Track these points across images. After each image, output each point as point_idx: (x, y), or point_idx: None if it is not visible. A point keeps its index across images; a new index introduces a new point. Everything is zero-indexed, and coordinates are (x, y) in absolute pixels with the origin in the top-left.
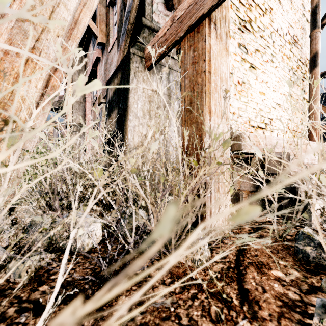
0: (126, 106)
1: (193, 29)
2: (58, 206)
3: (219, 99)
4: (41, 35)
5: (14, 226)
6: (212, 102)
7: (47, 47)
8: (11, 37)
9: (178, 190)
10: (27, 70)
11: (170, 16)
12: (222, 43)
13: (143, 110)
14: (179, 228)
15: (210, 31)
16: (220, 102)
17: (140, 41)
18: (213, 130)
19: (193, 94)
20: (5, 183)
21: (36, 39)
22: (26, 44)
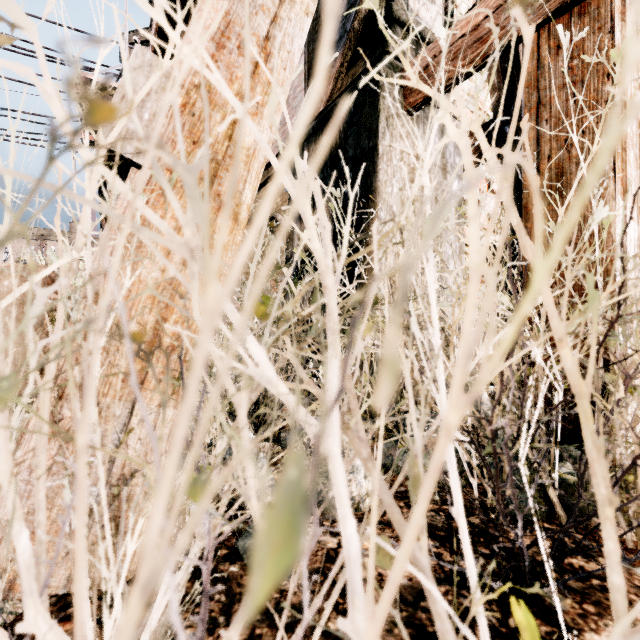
0: (369, 189)
1: (571, 8)
2: (509, 404)
3: (635, 164)
4: (280, 10)
5: (213, 451)
6: (627, 169)
7: (289, 38)
8: (229, 8)
9: (529, 369)
10: (256, 88)
11: (437, 2)
12: (637, 37)
13: (402, 199)
14: (608, 458)
15: (623, 9)
16: (635, 170)
17: (391, 52)
18: (629, 234)
19: (567, 156)
20: (436, 339)
21: (271, 17)
22: (254, 26)
